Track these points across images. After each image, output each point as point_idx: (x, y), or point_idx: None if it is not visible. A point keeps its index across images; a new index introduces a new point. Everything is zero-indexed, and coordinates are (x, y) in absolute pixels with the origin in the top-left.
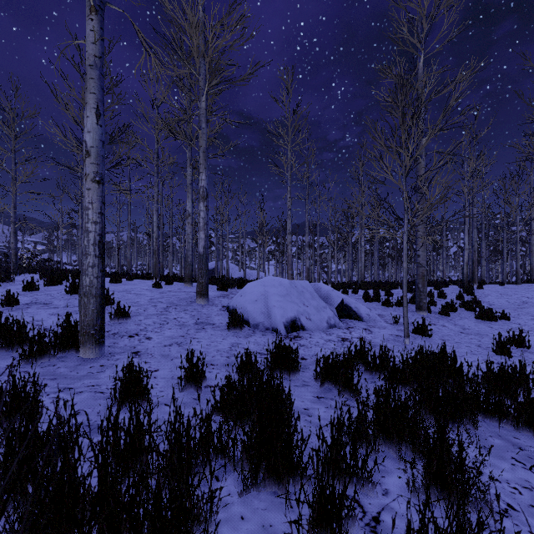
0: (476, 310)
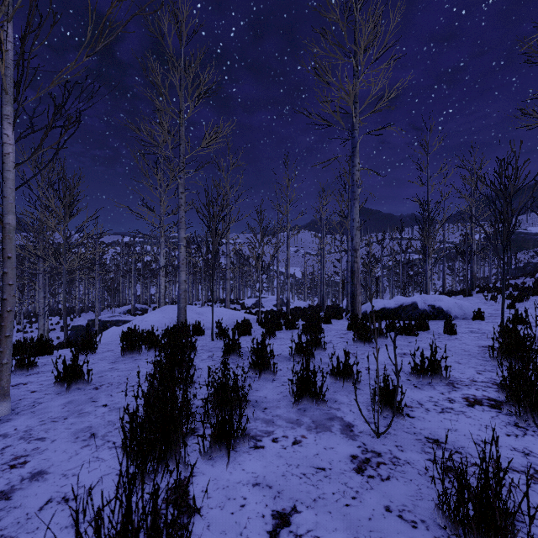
0: (61, 329)
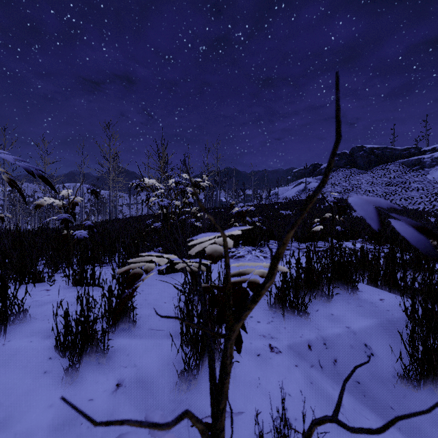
0: None
